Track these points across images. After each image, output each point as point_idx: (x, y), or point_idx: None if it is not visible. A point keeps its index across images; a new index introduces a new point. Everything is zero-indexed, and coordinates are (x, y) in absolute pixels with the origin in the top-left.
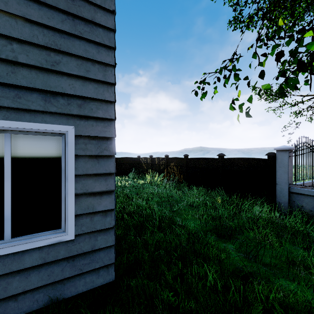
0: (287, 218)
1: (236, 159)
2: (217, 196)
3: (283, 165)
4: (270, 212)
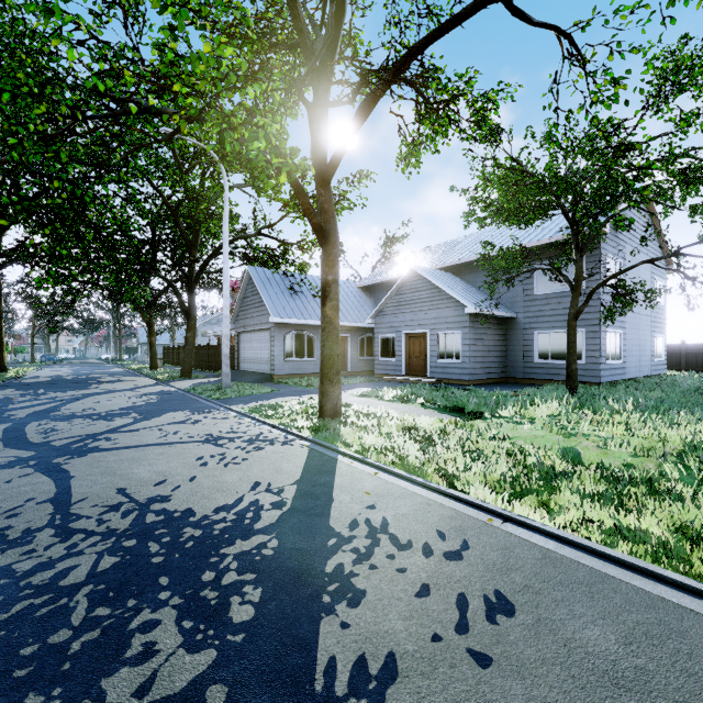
0: None
1: None
2: None
3: None
4: None
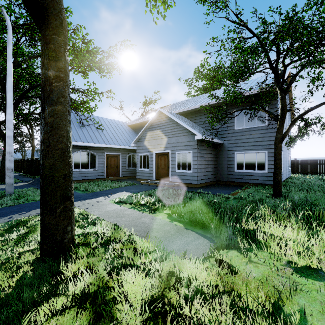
0: None
1: None
2: None
3: None
4: None
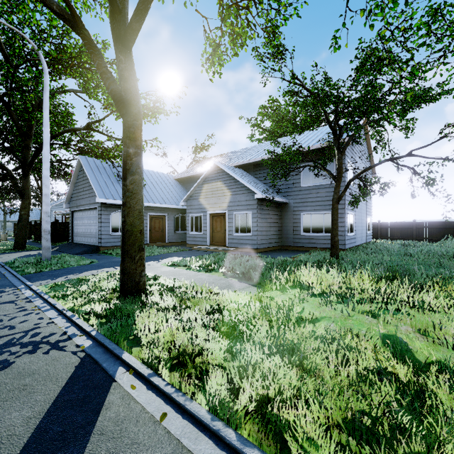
0: None
1: None
2: None
3: None
4: None
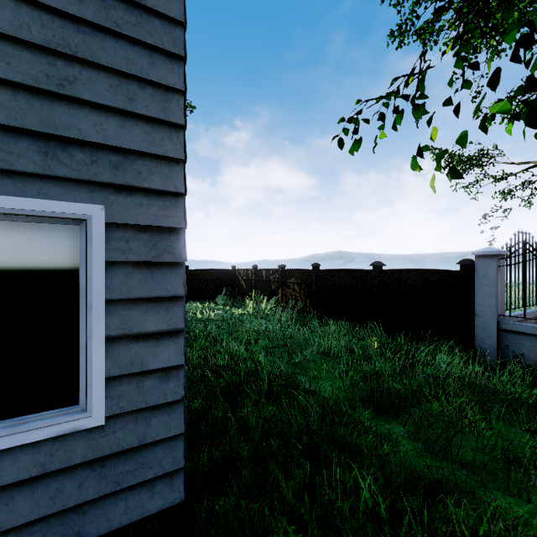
0: (496, 375)
1: (404, 271)
2: (370, 336)
3: (488, 282)
4: (464, 365)
